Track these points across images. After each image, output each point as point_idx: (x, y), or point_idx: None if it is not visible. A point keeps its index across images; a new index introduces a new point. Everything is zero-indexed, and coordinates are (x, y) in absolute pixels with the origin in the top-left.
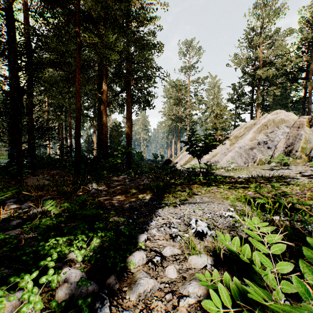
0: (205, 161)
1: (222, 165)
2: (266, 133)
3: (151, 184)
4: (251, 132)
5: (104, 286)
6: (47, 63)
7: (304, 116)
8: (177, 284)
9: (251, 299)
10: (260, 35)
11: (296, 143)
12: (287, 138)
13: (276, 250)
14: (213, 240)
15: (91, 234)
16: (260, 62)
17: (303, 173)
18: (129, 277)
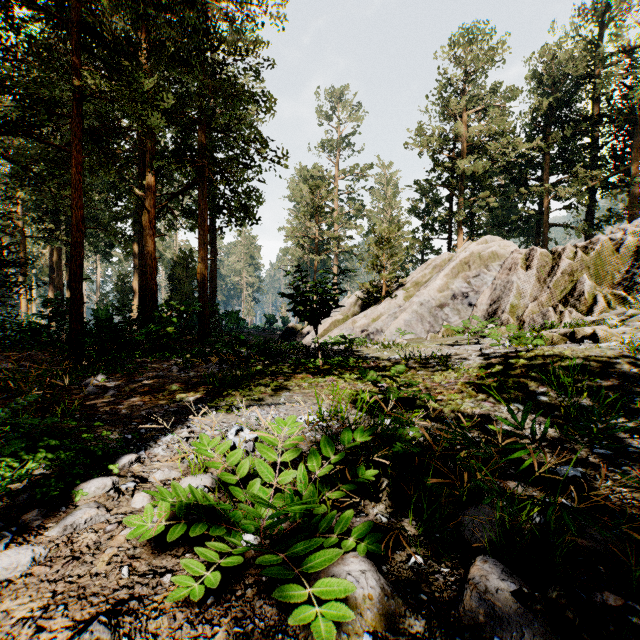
0: (358, 329)
1: (388, 337)
2: (467, 278)
3: (219, 375)
4: (441, 276)
5: (17, 525)
6: (1, 126)
7: (521, 250)
8: (139, 513)
9: (203, 512)
10: (463, 95)
11: (505, 297)
12: (493, 288)
13: (288, 457)
14: (245, 457)
15: (30, 456)
16: (463, 144)
17: (483, 351)
18: (67, 511)
